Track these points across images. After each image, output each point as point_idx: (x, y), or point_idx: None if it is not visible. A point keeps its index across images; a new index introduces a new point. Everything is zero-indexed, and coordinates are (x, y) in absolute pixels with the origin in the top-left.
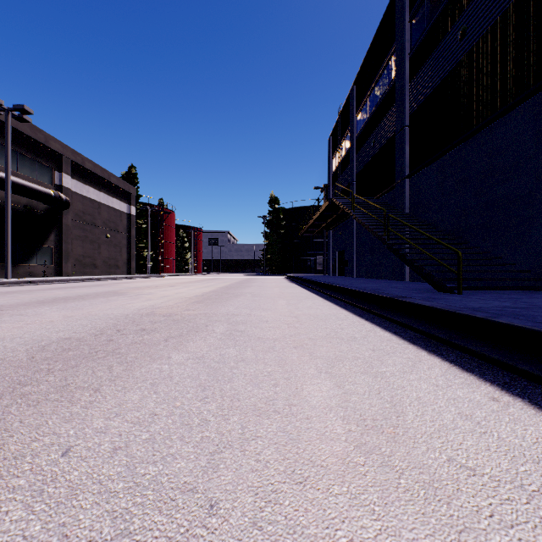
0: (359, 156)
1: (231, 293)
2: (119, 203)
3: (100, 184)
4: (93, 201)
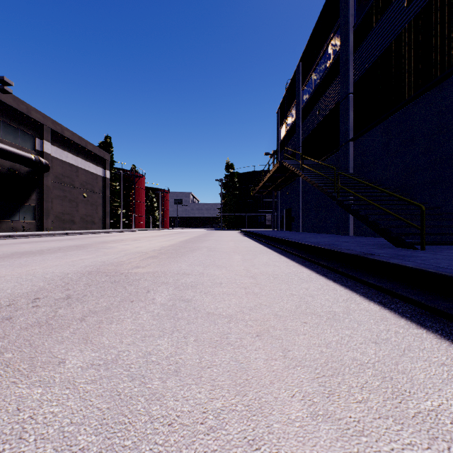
0: (305, 124)
1: (188, 247)
2: (95, 168)
3: (78, 150)
4: (72, 166)
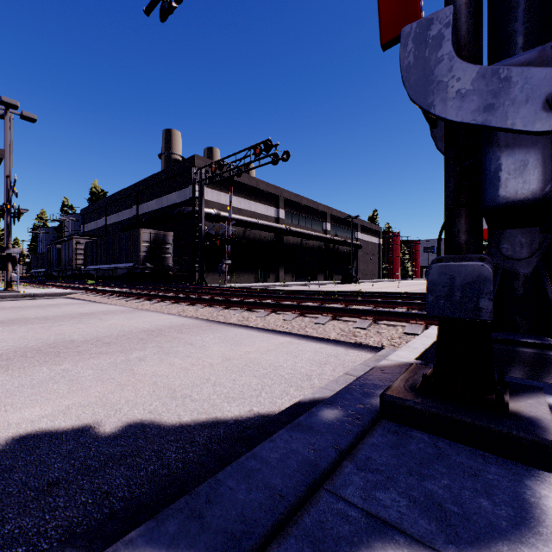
0: None
1: None
2: (375, 239)
3: (368, 231)
4: (366, 242)
